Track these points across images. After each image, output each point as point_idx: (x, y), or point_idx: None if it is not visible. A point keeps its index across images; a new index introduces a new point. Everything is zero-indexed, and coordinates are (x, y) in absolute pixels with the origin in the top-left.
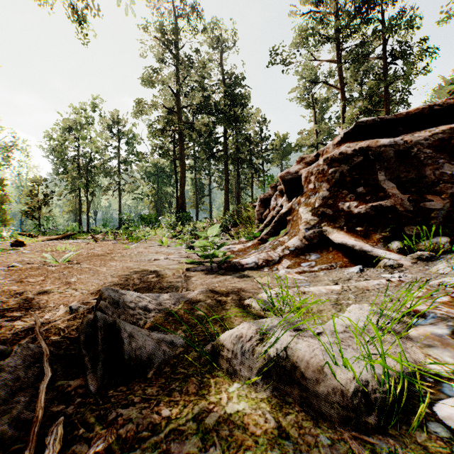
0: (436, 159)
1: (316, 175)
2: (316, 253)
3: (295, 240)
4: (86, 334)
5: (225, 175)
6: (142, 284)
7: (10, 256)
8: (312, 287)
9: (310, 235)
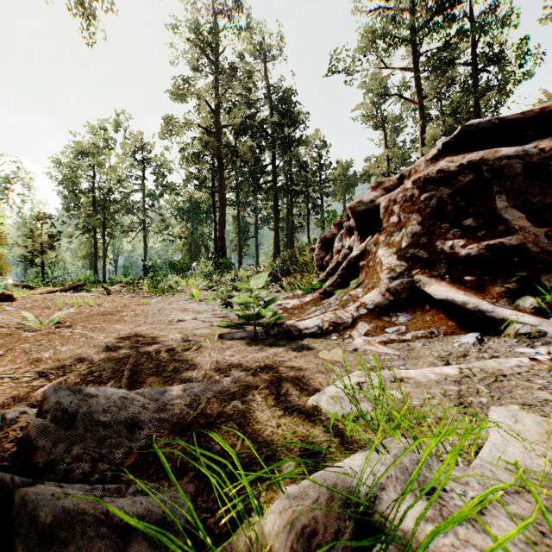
0: None
1: (401, 204)
2: (406, 313)
3: (374, 294)
4: None
5: (275, 212)
6: (147, 362)
7: None
8: (412, 370)
9: (396, 287)
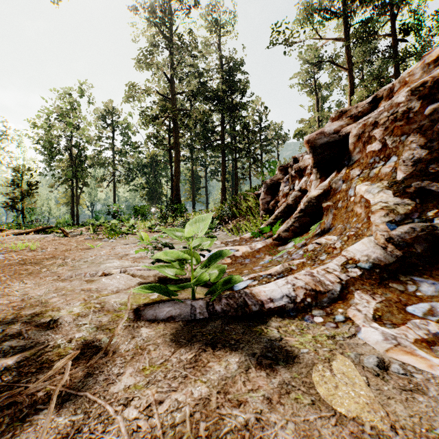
0: None
1: (386, 125)
2: (430, 278)
3: (368, 245)
4: None
5: (222, 165)
6: None
7: None
8: None
9: (403, 235)
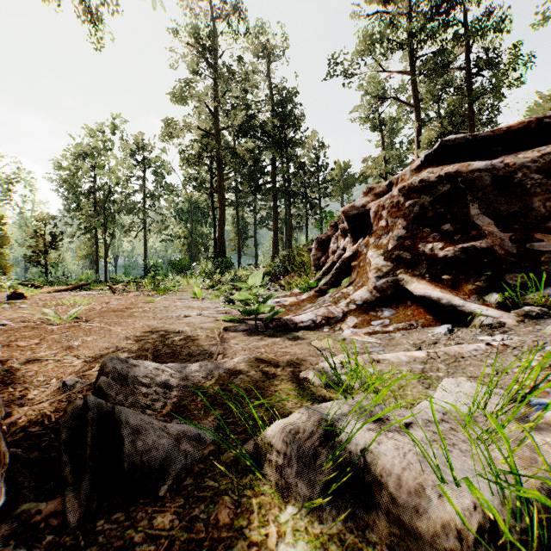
0: (547, 187)
1: (388, 209)
2: (390, 308)
3: (363, 291)
4: (73, 428)
5: (274, 212)
6: (165, 348)
7: (4, 311)
8: (388, 354)
9: (382, 285)
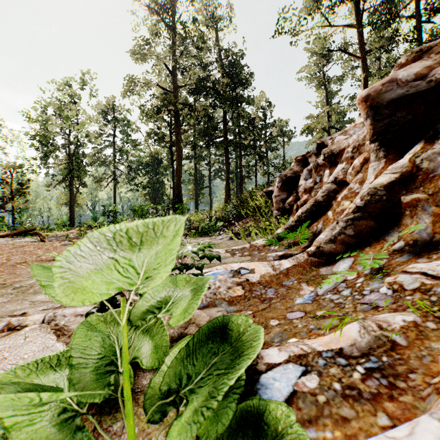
0: None
1: None
2: None
3: None
4: None
5: (226, 163)
6: None
7: None
8: None
9: None
